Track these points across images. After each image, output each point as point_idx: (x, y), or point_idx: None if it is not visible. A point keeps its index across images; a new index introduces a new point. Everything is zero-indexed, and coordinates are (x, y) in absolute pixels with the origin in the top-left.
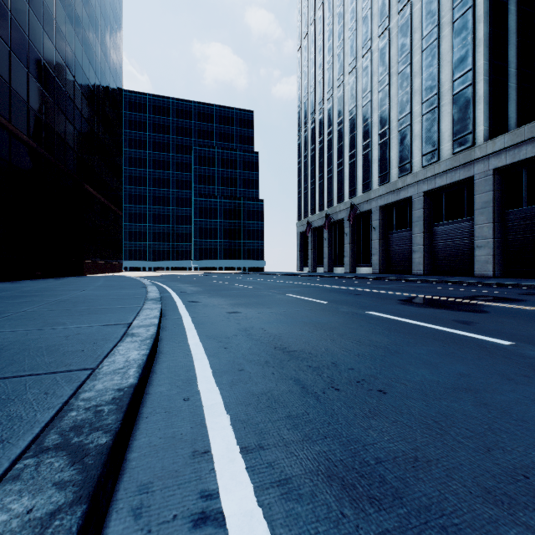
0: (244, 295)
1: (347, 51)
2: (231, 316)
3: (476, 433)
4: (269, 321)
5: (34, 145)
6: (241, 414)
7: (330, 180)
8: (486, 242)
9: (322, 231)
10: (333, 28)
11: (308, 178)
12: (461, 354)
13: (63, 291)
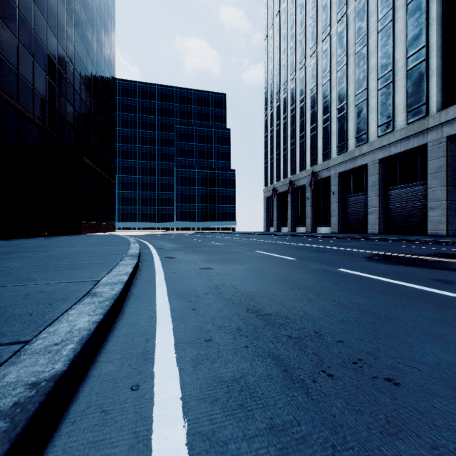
0: (217, 252)
1: (308, 37)
2: (203, 272)
3: None
4: (240, 278)
5: (39, 122)
6: (203, 420)
7: (293, 151)
8: (440, 204)
9: (286, 195)
10: (295, 18)
11: (274, 150)
12: None
13: (55, 247)
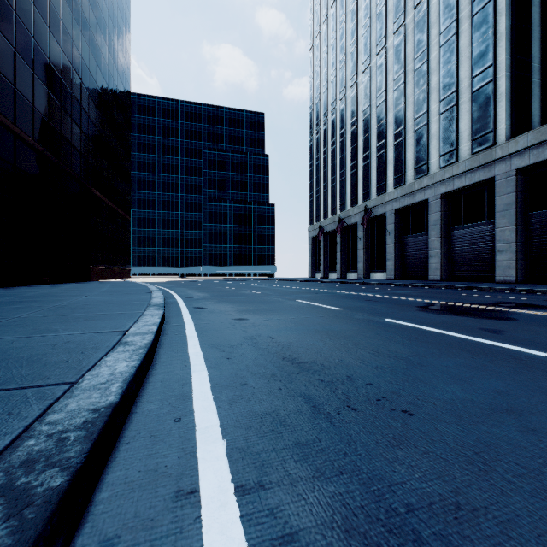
0: (253, 301)
1: (360, 49)
2: (237, 323)
3: (529, 469)
4: (278, 328)
5: (40, 147)
6: (239, 440)
7: (343, 183)
8: (508, 246)
9: (334, 235)
10: (346, 26)
11: (321, 181)
12: (494, 366)
13: (65, 296)
